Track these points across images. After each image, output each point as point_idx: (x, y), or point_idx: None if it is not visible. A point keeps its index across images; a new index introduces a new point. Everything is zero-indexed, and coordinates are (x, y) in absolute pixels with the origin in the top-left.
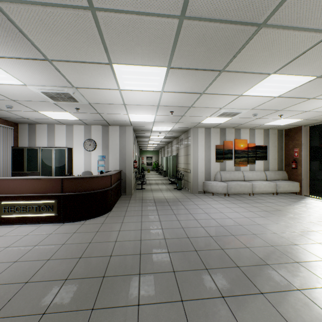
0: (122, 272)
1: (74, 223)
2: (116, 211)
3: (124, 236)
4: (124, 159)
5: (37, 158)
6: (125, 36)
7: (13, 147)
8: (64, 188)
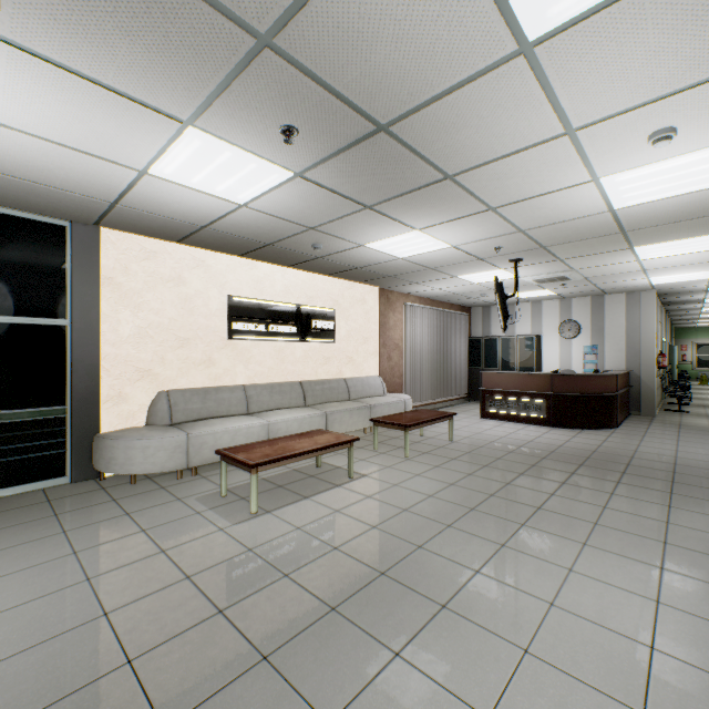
0: (649, 467)
1: (566, 430)
2: (625, 429)
3: (646, 450)
4: (636, 351)
5: (496, 350)
6: (654, 233)
7: (468, 338)
8: (553, 387)
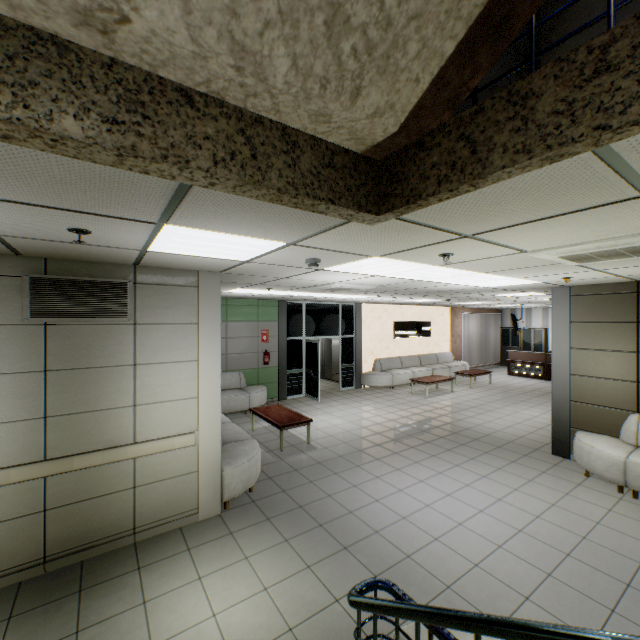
0: None
1: None
2: None
3: None
4: None
5: (518, 336)
6: None
7: (501, 328)
8: (546, 360)
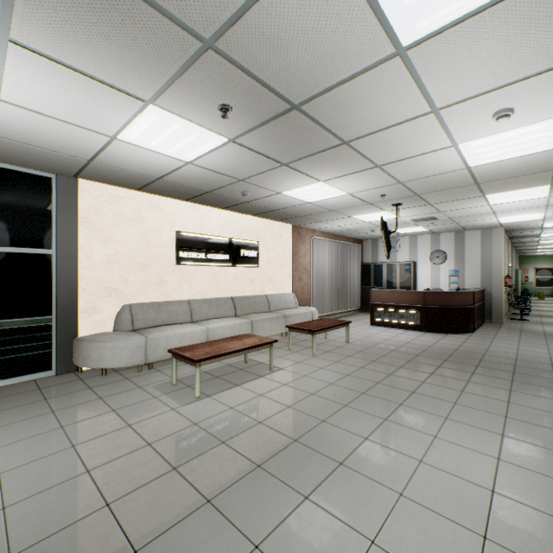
0: (496, 361)
1: (435, 334)
2: (480, 333)
3: (495, 349)
4: (488, 273)
5: (382, 273)
6: (500, 185)
7: (361, 264)
8: (425, 301)
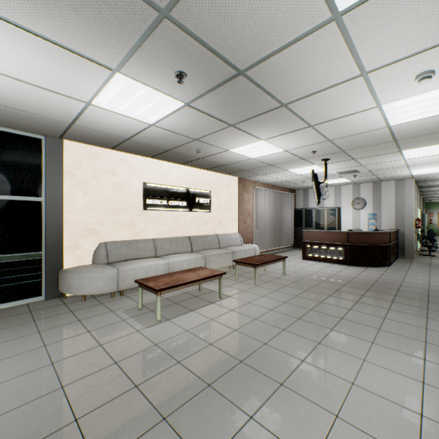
0: (412, 291)
1: (357, 267)
2: (395, 267)
3: (410, 280)
4: (401, 217)
5: (312, 217)
6: (415, 141)
7: (294, 209)
8: (348, 240)
